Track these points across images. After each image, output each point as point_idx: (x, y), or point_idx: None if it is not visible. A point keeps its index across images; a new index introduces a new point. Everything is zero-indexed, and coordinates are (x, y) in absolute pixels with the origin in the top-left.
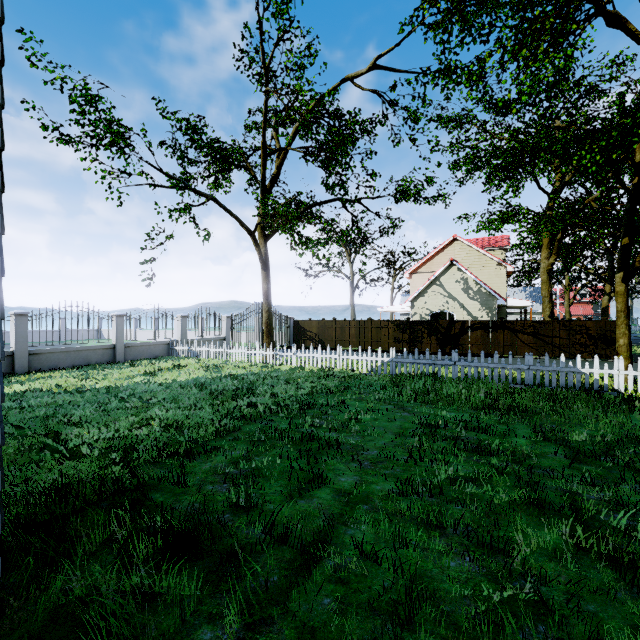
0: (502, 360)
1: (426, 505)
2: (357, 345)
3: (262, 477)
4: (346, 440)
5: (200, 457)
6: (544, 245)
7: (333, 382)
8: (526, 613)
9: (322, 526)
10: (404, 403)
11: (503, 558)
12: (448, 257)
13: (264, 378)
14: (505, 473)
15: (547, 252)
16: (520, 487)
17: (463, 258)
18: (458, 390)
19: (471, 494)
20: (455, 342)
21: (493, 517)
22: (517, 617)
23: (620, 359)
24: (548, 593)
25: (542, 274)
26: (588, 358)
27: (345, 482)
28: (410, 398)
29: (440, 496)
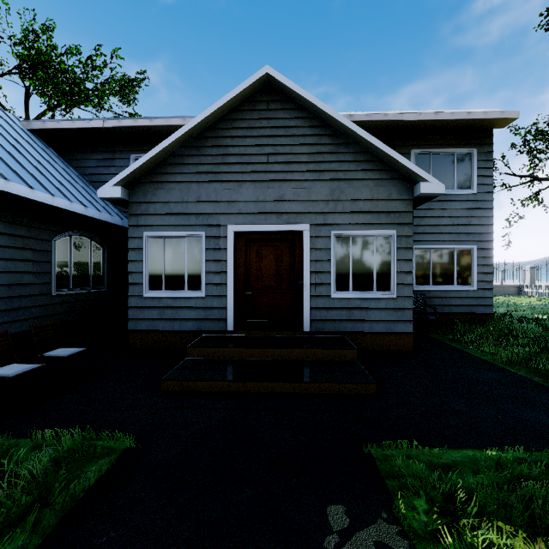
0: None
1: None
2: None
3: None
4: None
5: (543, 321)
6: None
7: None
8: None
9: None
10: None
11: None
12: None
13: None
14: None
15: None
16: None
17: None
18: None
19: None
20: None
21: None
22: None
23: None
24: None
25: None
26: None
27: None
28: None
29: None
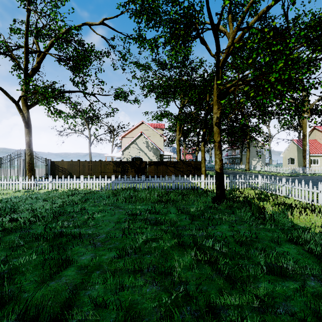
0: (163, 179)
1: (133, 260)
2: (93, 174)
3: (19, 273)
4: (86, 232)
5: None
6: (177, 129)
7: (78, 197)
8: (182, 303)
9: (68, 296)
10: (119, 204)
11: (170, 277)
12: (139, 131)
13: (26, 199)
14: (168, 232)
15: (178, 132)
16: (174, 238)
17: (146, 132)
18: (145, 194)
19: (154, 247)
20: (143, 171)
21: (164, 256)
22: (178, 307)
23: (203, 176)
24: (189, 288)
25: (177, 141)
26: (192, 176)
27: (85, 259)
28: (122, 201)
29: (140, 252)
